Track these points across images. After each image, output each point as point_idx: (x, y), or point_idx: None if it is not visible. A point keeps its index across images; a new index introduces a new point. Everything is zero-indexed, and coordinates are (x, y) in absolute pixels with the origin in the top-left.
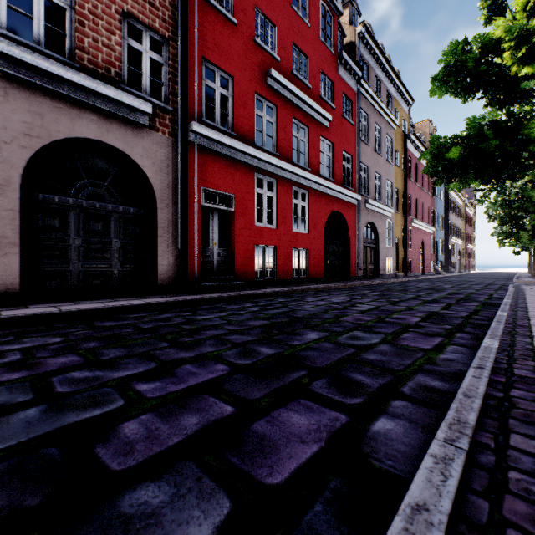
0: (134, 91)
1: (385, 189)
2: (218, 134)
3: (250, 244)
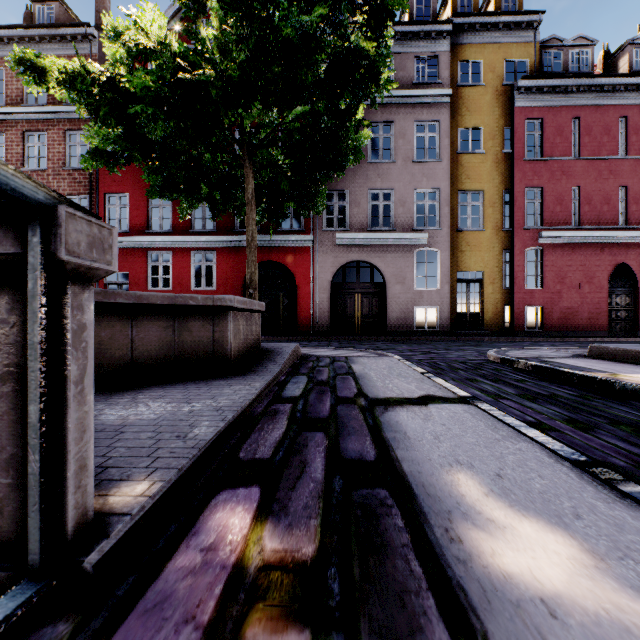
0: None
1: (410, 205)
2: None
3: None
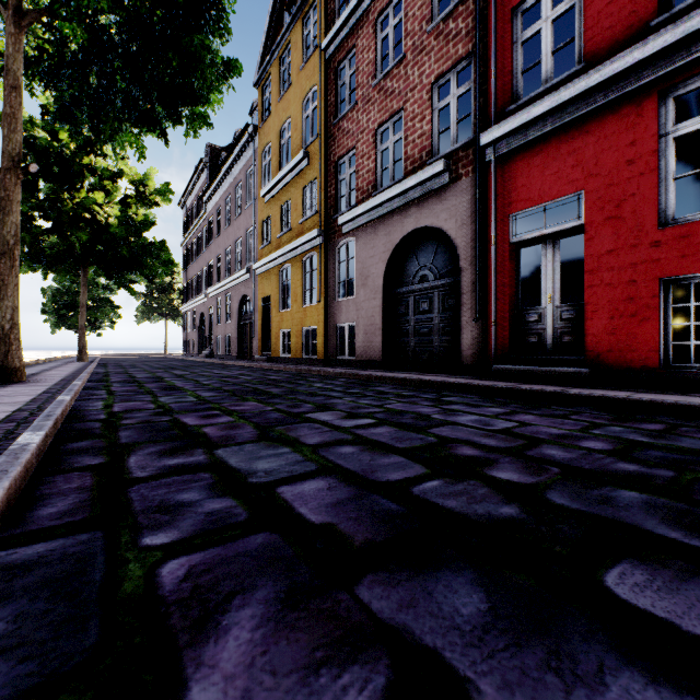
0: (436, 157)
1: None
2: (522, 113)
3: (637, 282)
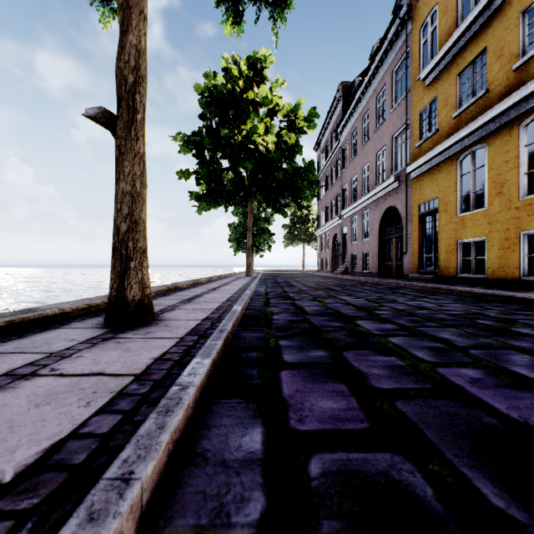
0: None
1: None
2: None
3: None
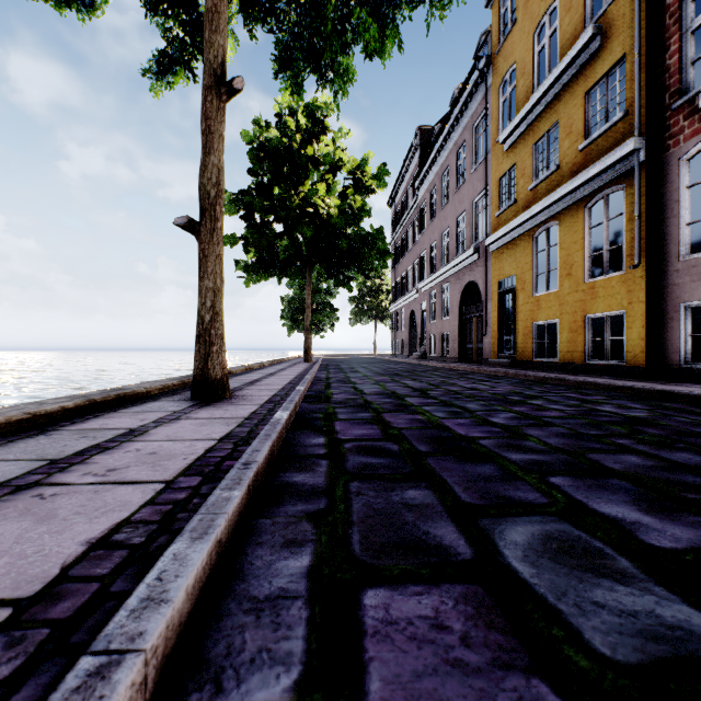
0: None
1: None
2: None
3: None
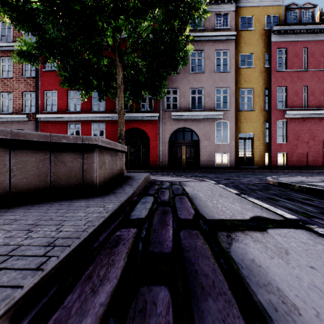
0: (24, 112)
1: (213, 96)
2: (46, 115)
3: None
